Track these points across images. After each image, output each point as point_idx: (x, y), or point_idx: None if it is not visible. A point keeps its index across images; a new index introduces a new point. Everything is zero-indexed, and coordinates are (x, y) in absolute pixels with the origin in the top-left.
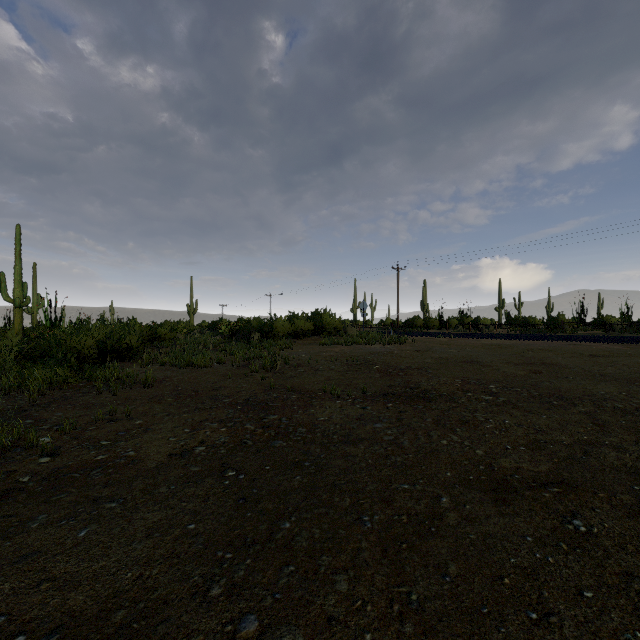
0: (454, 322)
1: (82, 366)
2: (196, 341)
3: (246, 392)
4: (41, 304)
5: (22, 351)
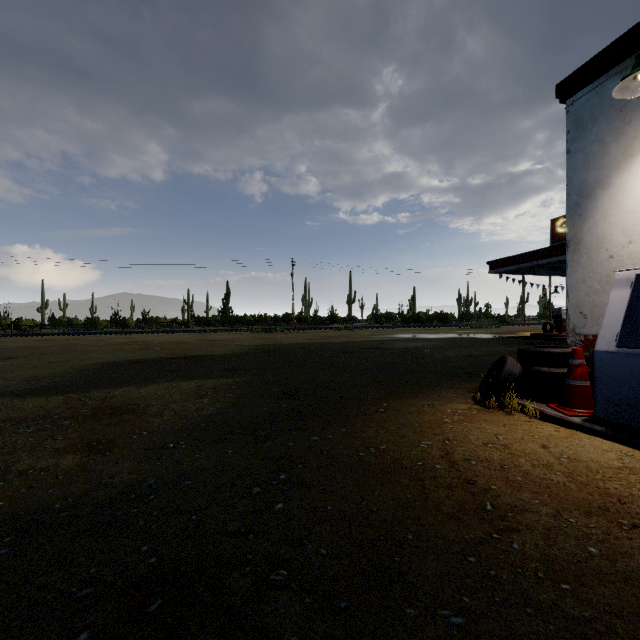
0: None
1: None
2: None
3: None
4: None
5: None
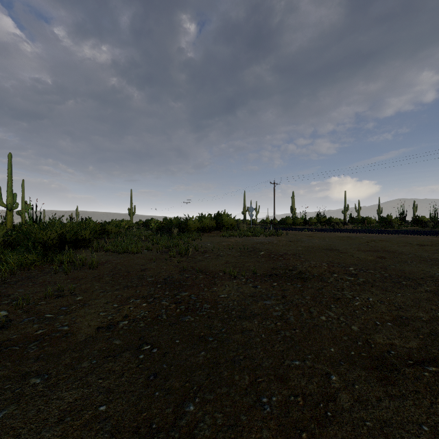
0: (314, 221)
1: (48, 252)
2: (133, 234)
3: (165, 273)
4: (27, 208)
5: (7, 241)
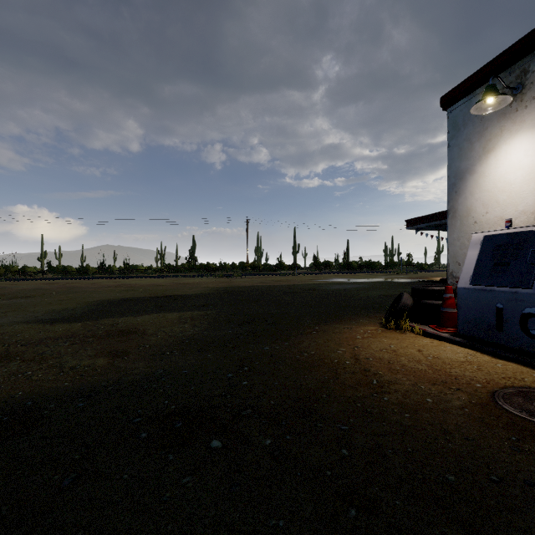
0: (1, 270)
1: None
2: None
3: None
4: None
5: None
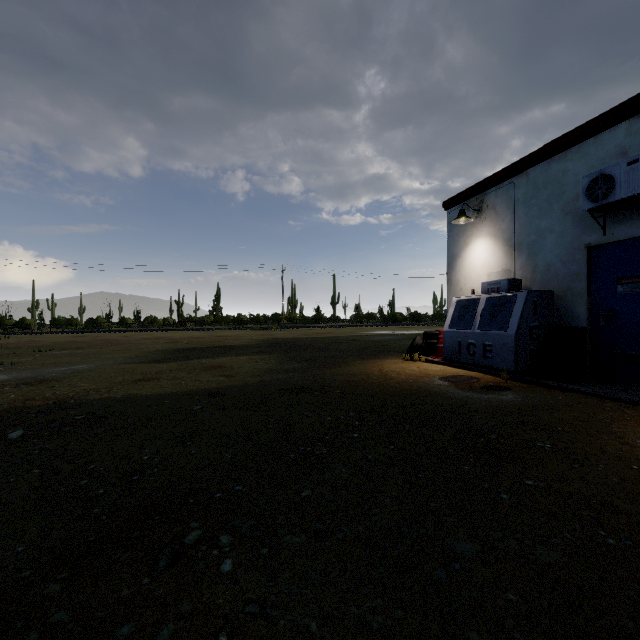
0: None
1: None
2: None
3: None
4: None
5: None
